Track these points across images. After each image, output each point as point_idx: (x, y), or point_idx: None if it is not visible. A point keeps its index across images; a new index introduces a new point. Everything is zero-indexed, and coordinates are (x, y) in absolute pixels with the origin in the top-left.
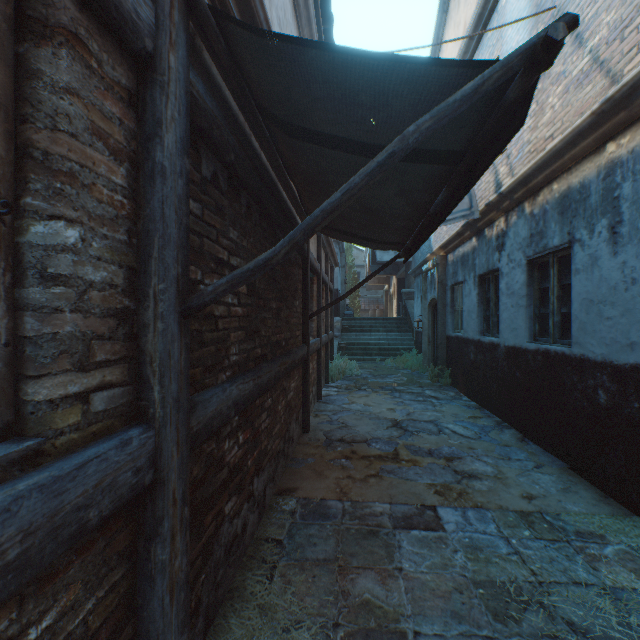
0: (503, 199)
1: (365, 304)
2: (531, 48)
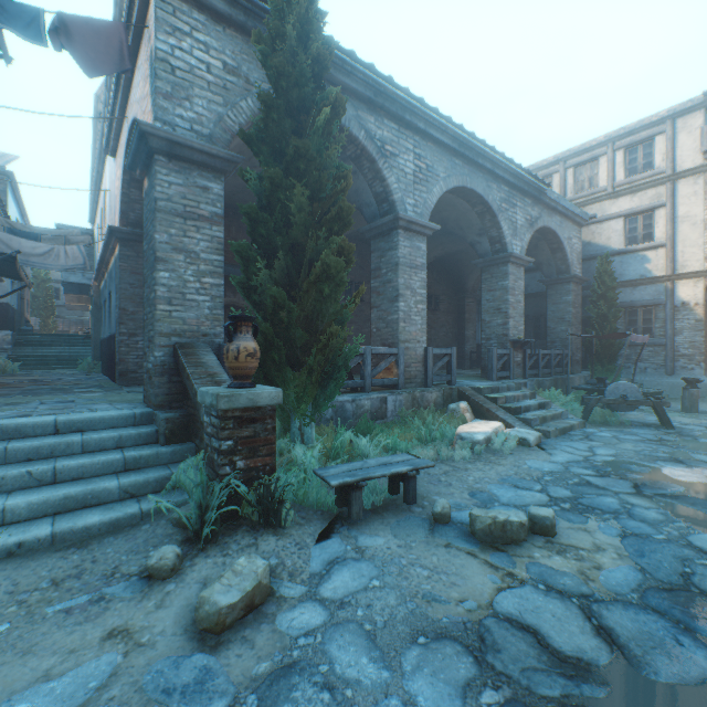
0: (103, 263)
1: (65, 325)
2: (11, 255)
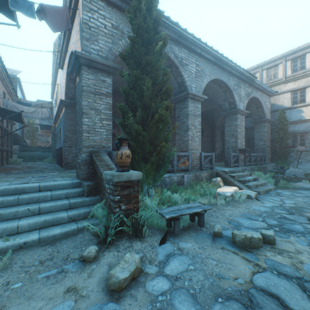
0: (57, 116)
1: (40, 143)
2: (19, 112)
